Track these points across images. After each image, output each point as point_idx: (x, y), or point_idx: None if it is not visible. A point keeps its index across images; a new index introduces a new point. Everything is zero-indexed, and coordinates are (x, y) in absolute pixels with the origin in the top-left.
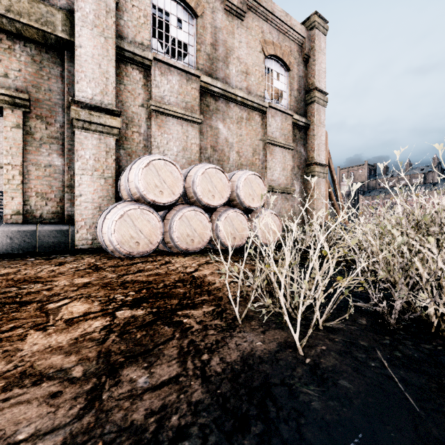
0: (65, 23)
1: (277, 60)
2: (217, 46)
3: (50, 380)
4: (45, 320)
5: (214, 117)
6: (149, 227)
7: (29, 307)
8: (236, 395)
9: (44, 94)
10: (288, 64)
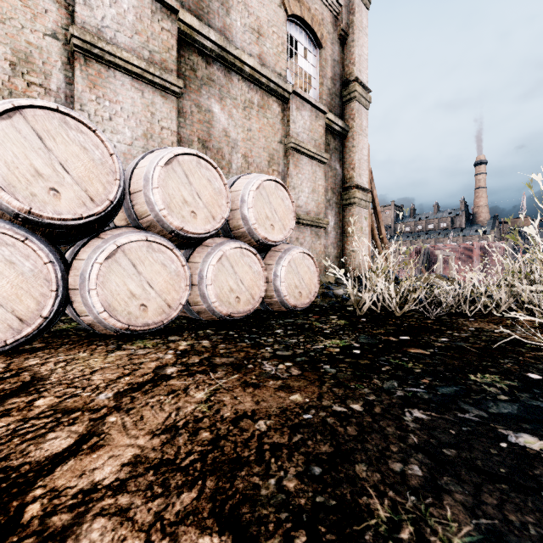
0: None
1: (303, 28)
2: None
3: None
4: None
5: (205, 90)
6: (12, 279)
7: None
8: None
9: None
10: (319, 36)
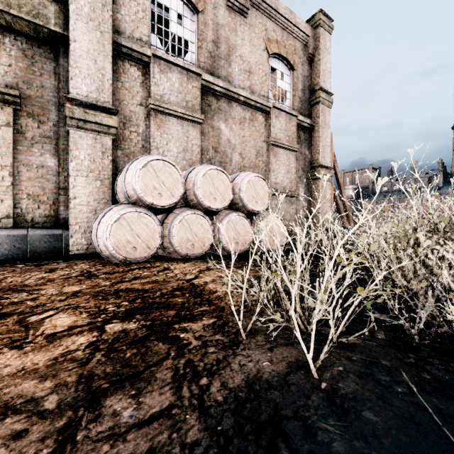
0: (58, 16)
1: (281, 59)
2: (219, 44)
3: (16, 414)
4: (23, 336)
5: (216, 117)
6: (147, 231)
7: (8, 320)
8: (240, 433)
9: (36, 91)
10: (292, 63)
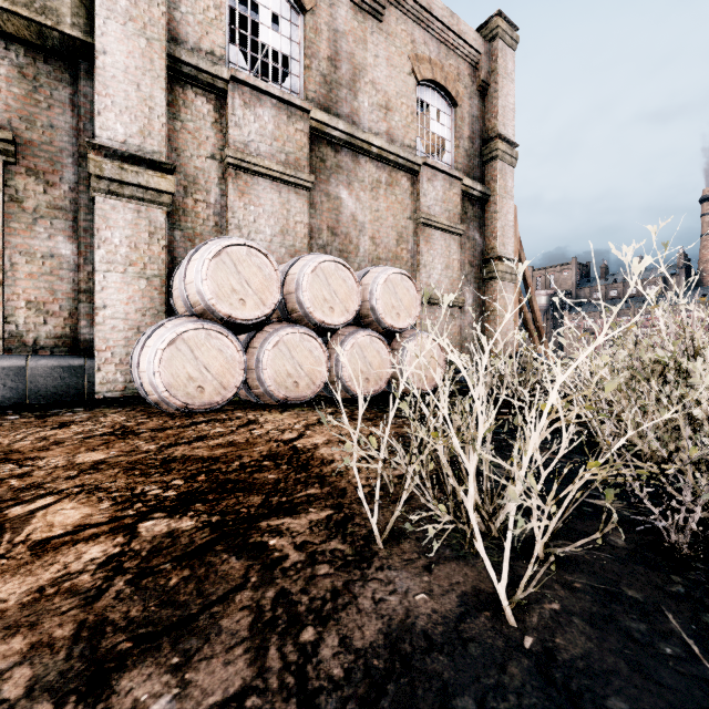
0: (77, 11)
1: (436, 89)
2: (339, 63)
3: None
4: None
5: (333, 179)
6: (220, 361)
7: None
8: None
9: (42, 134)
10: (454, 95)
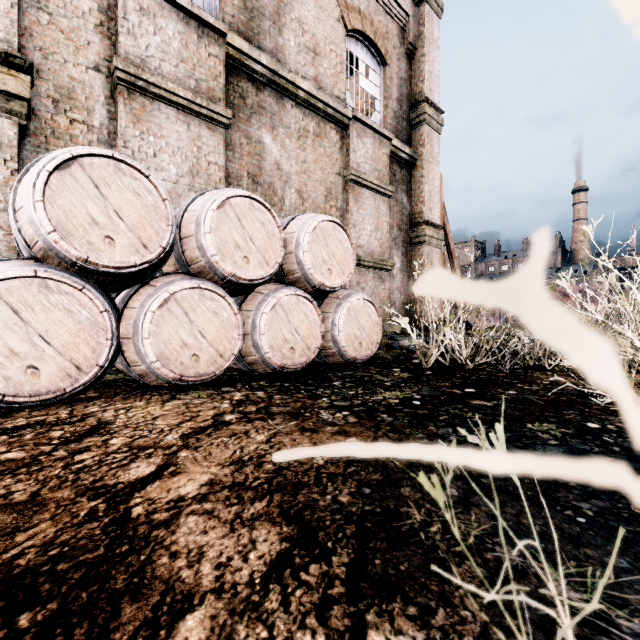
0: None
1: (365, 44)
2: None
3: None
4: None
5: (255, 119)
6: (70, 327)
7: None
8: None
9: None
10: (383, 52)
